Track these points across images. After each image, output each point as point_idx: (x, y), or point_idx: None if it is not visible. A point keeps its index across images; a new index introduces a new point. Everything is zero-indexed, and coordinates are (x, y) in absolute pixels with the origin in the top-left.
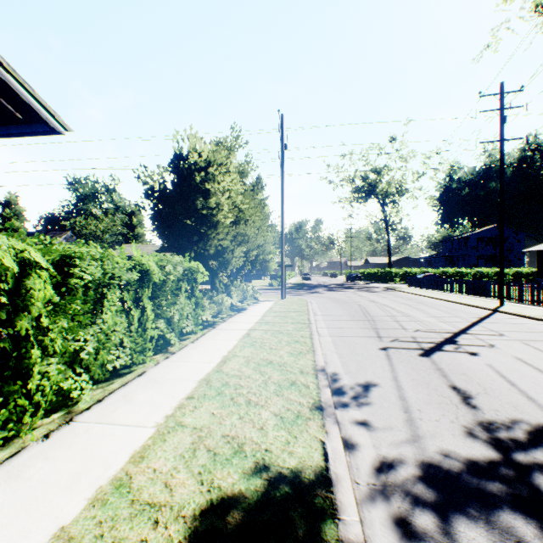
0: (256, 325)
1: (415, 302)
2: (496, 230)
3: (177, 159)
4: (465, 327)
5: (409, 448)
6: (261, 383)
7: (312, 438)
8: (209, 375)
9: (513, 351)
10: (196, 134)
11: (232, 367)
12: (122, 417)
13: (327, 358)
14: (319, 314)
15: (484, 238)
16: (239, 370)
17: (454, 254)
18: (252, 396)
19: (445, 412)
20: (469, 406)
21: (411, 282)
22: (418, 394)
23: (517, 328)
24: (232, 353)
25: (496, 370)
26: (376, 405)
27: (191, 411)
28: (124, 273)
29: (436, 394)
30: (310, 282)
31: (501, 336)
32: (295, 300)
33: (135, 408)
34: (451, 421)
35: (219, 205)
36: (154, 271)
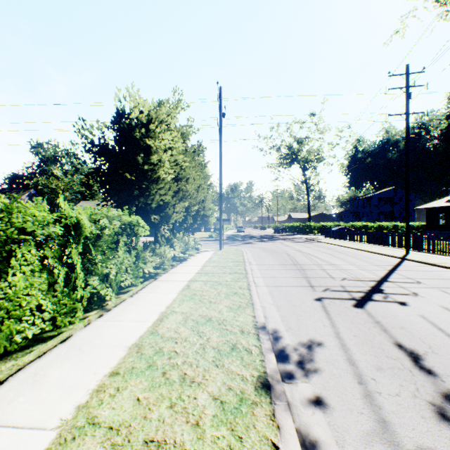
0: (196, 276)
1: (334, 251)
2: (393, 191)
3: (119, 117)
4: (384, 274)
5: (380, 445)
6: (199, 349)
7: (262, 440)
8: (142, 338)
9: (437, 300)
10: (138, 92)
11: (168, 327)
12: (19, 411)
13: (265, 311)
14: (254, 263)
15: (383, 198)
16: (176, 330)
17: (360, 211)
18: (188, 369)
19: (403, 382)
20: (425, 372)
21: (328, 233)
22: (367, 357)
23: (429, 275)
24: (171, 308)
25: (432, 322)
26: (326, 374)
27: (111, 397)
28: (38, 227)
29: (385, 355)
30: (243, 234)
31: (419, 283)
32: (232, 250)
33: (41, 394)
34: (414, 395)
35: (160, 162)
36: (86, 225)
